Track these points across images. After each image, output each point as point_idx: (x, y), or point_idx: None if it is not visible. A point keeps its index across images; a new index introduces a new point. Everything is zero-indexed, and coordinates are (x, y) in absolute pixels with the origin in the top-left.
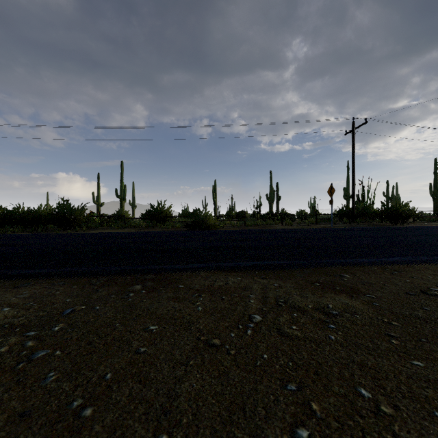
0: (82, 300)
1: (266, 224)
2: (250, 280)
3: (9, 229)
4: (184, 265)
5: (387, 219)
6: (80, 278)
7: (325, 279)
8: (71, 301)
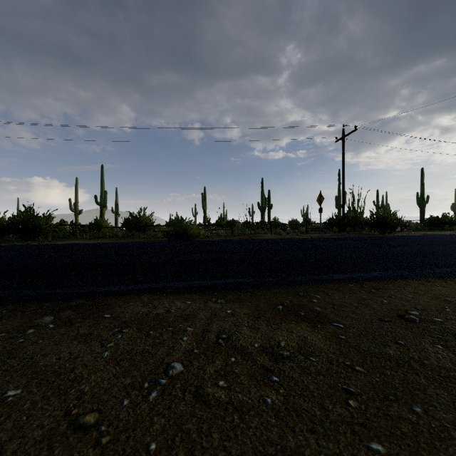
0: None
1: (255, 234)
2: (200, 304)
3: None
4: (125, 286)
5: (376, 228)
6: None
7: (292, 301)
8: None
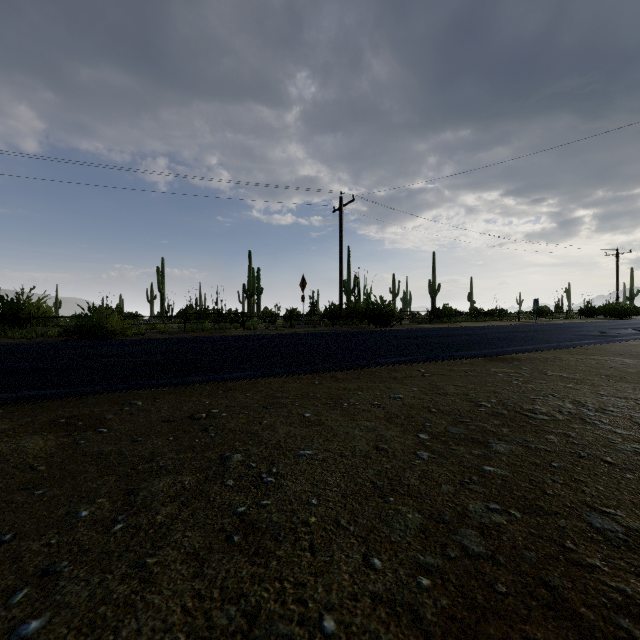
0: None
1: (220, 329)
2: None
3: None
4: None
5: (372, 321)
6: None
7: (96, 411)
8: None
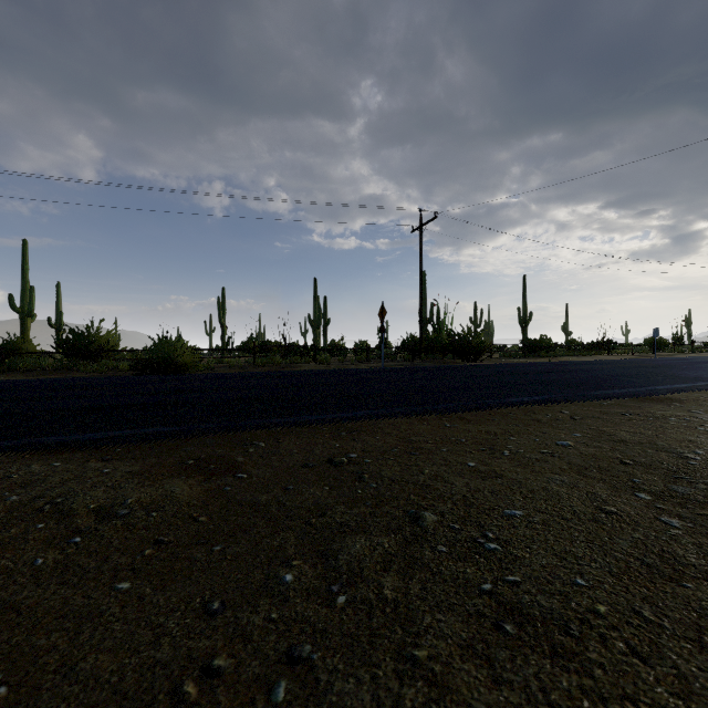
0: None
1: (291, 363)
2: (73, 465)
3: None
4: None
5: (459, 354)
6: None
7: (220, 452)
8: None
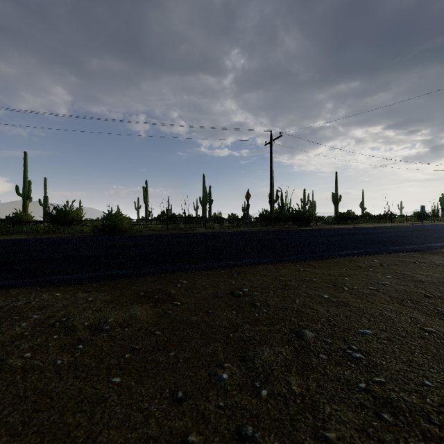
0: None
1: (190, 228)
2: (68, 295)
3: None
4: None
5: (295, 222)
6: None
7: (159, 287)
8: None
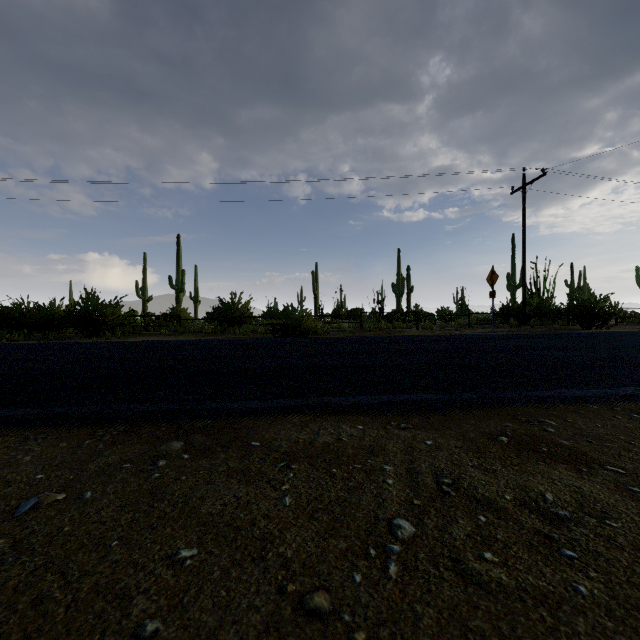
0: (65, 475)
1: (393, 328)
2: (379, 431)
3: (5, 336)
4: (263, 401)
5: (577, 320)
6: (73, 428)
7: (514, 429)
8: (43, 478)
